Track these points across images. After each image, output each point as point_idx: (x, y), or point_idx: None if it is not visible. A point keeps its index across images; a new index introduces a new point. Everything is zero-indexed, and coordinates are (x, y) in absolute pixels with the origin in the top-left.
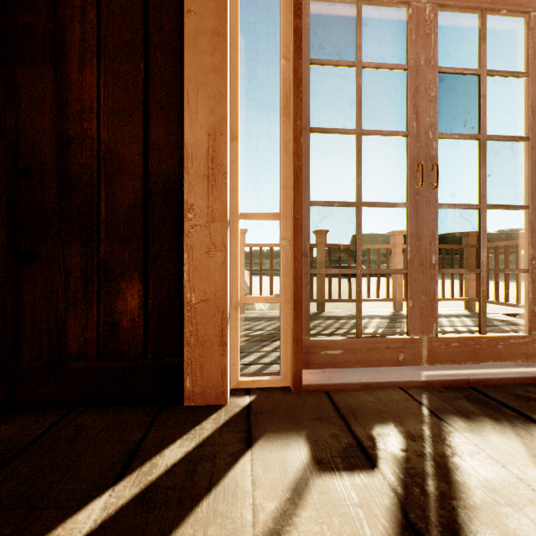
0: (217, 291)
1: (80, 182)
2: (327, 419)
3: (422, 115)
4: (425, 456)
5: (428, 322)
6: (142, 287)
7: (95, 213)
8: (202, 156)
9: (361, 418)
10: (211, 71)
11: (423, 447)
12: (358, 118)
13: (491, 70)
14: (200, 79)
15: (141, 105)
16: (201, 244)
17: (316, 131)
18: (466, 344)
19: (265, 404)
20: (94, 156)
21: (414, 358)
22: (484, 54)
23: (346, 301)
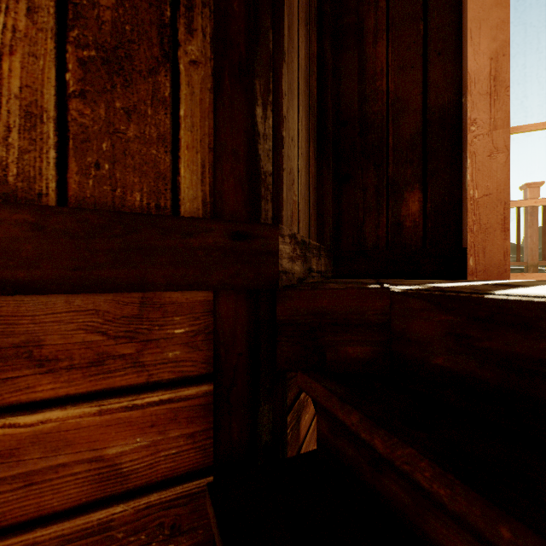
0: (499, 187)
1: (374, 125)
2: None
3: None
4: None
5: None
6: (421, 195)
7: (385, 145)
8: (484, 78)
9: None
10: (493, 6)
11: None
12: None
13: None
14: (482, 17)
15: (421, 57)
16: (483, 150)
17: None
18: None
19: None
20: (383, 104)
21: None
22: None
23: None
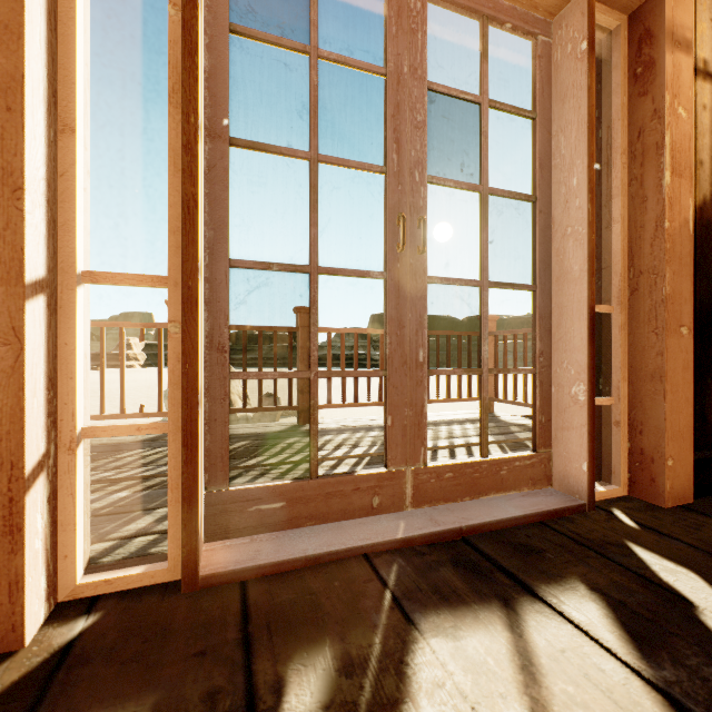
0: None
1: None
2: (216, 650)
3: (406, 147)
4: (358, 711)
5: (414, 447)
6: None
7: None
8: None
9: (279, 636)
10: None
11: (360, 690)
12: (312, 135)
13: (493, 100)
14: None
15: None
16: None
17: (241, 145)
18: (464, 473)
19: (109, 635)
20: None
21: (395, 500)
22: (485, 77)
23: (338, 406)
